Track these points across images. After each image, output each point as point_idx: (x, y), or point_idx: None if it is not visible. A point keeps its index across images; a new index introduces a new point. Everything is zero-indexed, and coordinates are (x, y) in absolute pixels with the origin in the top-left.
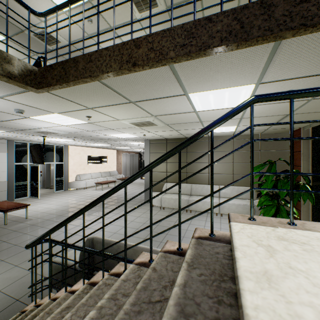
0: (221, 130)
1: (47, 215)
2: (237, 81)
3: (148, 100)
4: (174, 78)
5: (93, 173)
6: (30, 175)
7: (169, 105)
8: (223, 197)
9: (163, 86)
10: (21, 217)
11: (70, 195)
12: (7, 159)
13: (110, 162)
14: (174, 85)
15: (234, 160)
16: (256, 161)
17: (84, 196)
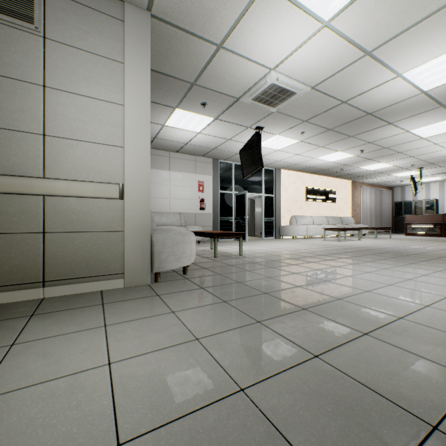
0: None
1: (268, 256)
2: None
3: None
4: None
5: (314, 217)
6: (235, 209)
7: None
8: None
9: None
10: (232, 254)
11: (287, 242)
12: (212, 185)
13: (340, 201)
14: None
15: None
16: None
17: (312, 244)
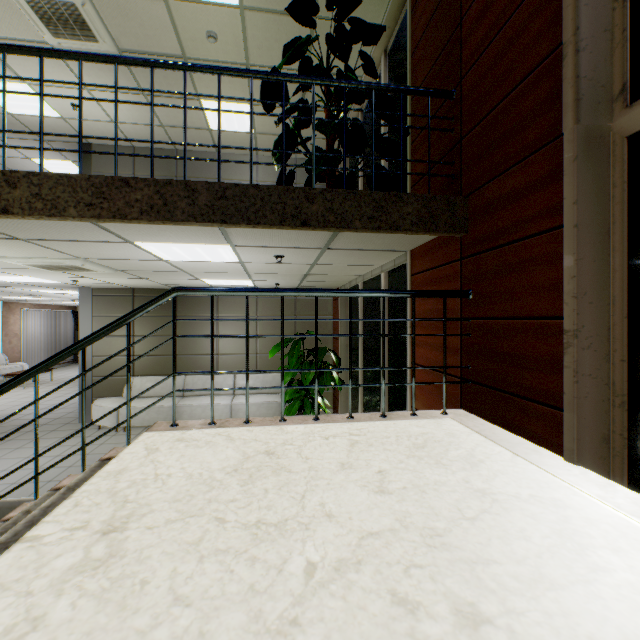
0: (232, 283)
1: None
2: (201, 241)
3: (59, 240)
4: (97, 227)
5: None
6: None
7: (108, 250)
8: (241, 393)
9: (80, 230)
10: None
11: None
12: None
13: None
14: (102, 232)
15: (259, 330)
16: (291, 333)
17: None
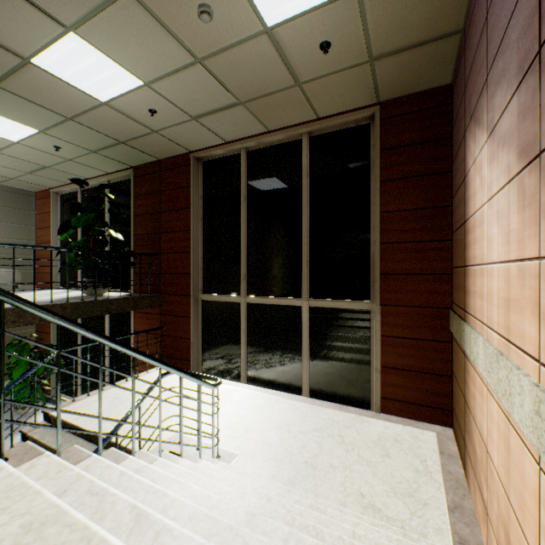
0: None
1: None
2: None
3: None
4: None
5: None
6: None
7: None
8: None
9: None
10: None
11: None
12: None
13: None
14: None
15: None
16: None
17: None
